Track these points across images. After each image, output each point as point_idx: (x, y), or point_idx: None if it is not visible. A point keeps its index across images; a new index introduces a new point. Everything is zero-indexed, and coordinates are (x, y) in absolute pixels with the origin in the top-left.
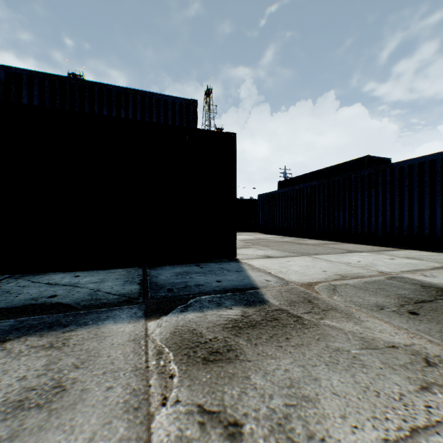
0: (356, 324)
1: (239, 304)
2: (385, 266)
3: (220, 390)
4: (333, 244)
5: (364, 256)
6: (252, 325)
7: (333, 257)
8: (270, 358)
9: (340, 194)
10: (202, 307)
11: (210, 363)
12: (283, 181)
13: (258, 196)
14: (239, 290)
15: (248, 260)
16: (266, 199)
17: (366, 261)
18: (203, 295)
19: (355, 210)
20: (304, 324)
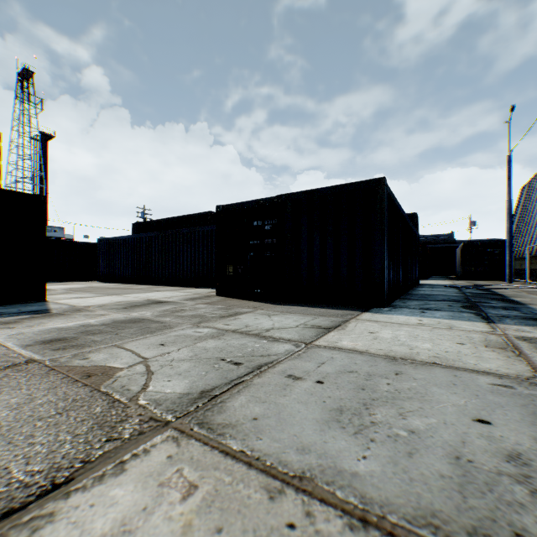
0: (92, 312)
1: (31, 315)
2: (160, 296)
3: (10, 326)
4: (156, 288)
5: (160, 293)
6: (35, 317)
7: (135, 295)
8: (37, 321)
9: (170, 246)
10: (4, 317)
11: (7, 324)
12: (138, 223)
13: (98, 240)
14: (35, 311)
15: (57, 300)
16: (108, 244)
17: (153, 295)
18: (5, 315)
19: (179, 260)
20: (65, 315)
